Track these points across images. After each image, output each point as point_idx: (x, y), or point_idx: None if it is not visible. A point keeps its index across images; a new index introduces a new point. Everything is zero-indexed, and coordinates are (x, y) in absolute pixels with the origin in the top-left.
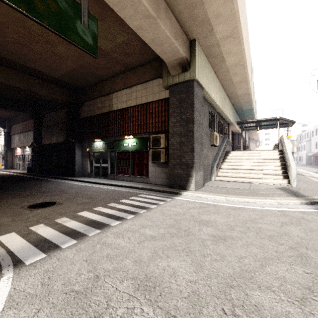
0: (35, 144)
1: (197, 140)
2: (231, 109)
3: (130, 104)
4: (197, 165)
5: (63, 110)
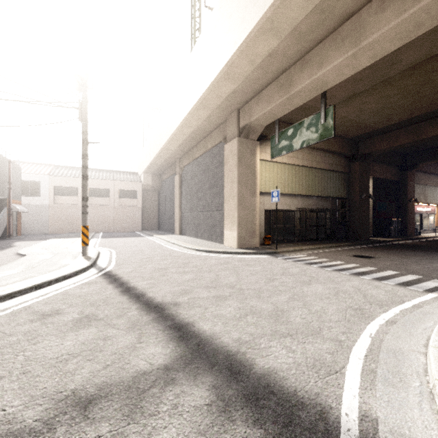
0: None
1: None
2: None
3: None
4: None
5: None
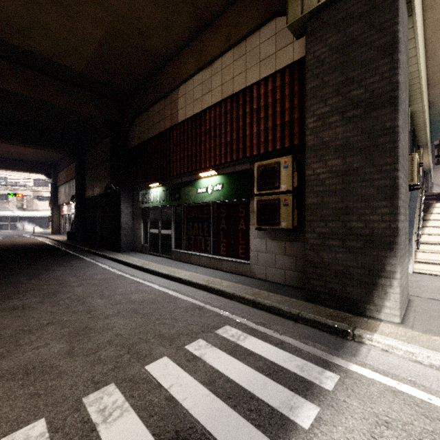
0: (75, 198)
1: (402, 160)
2: (427, 113)
3: (210, 101)
4: (402, 238)
5: (108, 138)
